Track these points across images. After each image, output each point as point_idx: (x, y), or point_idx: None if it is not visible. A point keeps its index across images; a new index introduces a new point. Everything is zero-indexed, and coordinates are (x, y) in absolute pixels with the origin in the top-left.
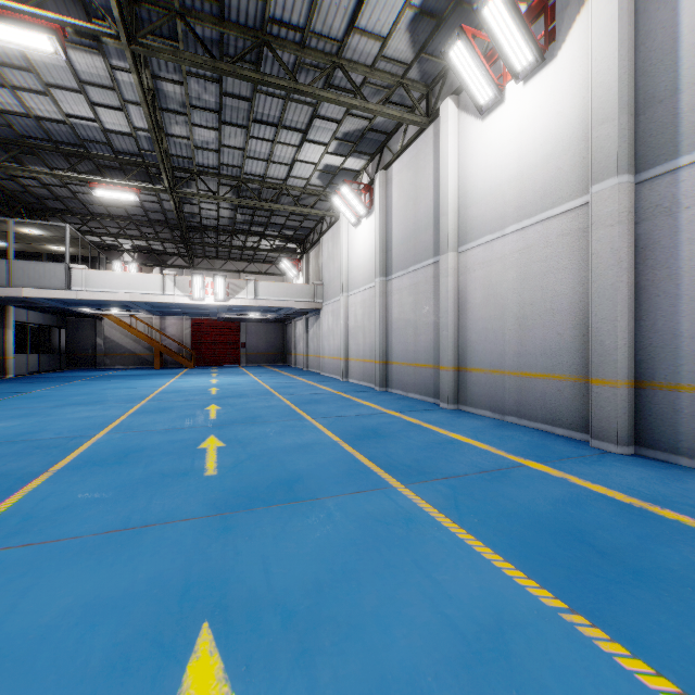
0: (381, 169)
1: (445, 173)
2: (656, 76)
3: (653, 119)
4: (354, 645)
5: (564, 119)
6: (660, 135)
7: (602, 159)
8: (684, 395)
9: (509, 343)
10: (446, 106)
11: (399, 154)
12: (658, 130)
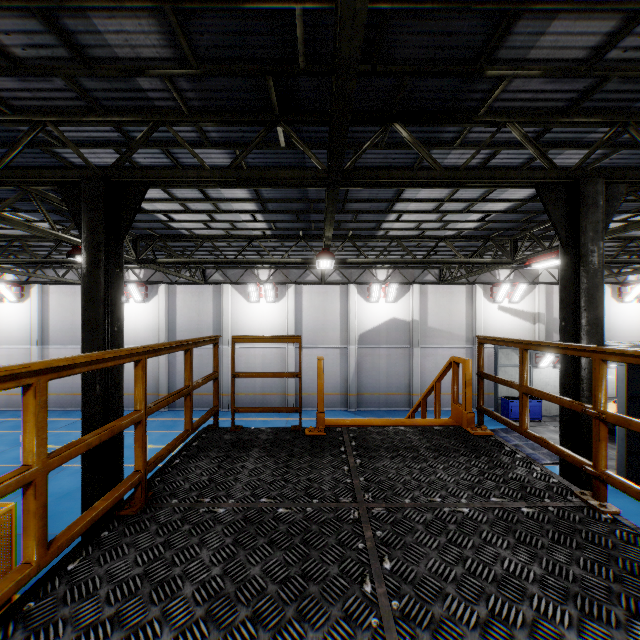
0: (37, 282)
1: None
2: (173, 325)
3: (172, 335)
4: (152, 440)
5: (151, 322)
6: (173, 339)
7: (162, 340)
8: None
9: (132, 384)
10: None
11: (57, 283)
12: (173, 338)
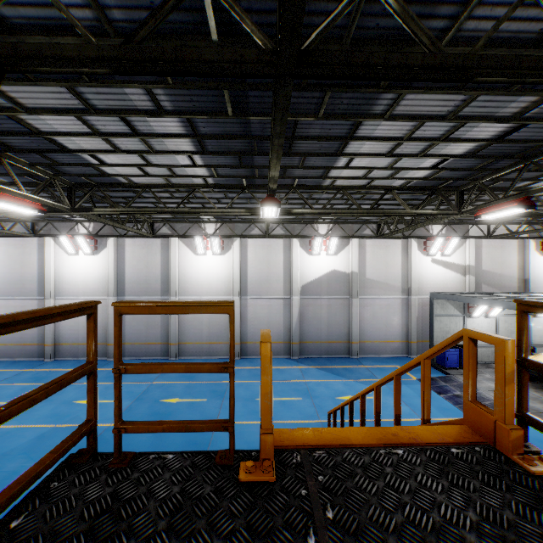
0: None
1: (49, 266)
2: (122, 277)
3: (121, 286)
4: None
5: (100, 274)
6: (122, 290)
7: (110, 291)
8: (126, 345)
9: (81, 334)
10: (50, 240)
11: (7, 236)
12: (122, 289)
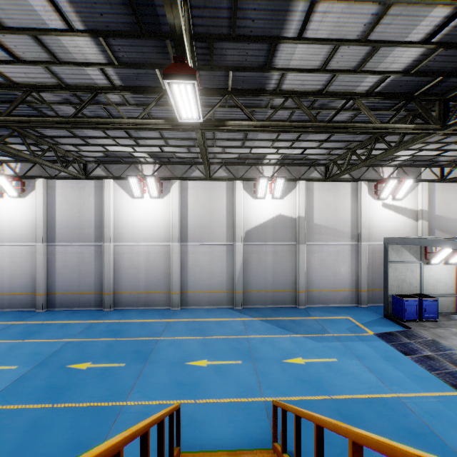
0: None
1: None
2: (52, 222)
3: (51, 232)
4: None
5: (28, 218)
6: (53, 236)
7: (39, 237)
8: (57, 295)
9: (7, 283)
10: None
11: None
12: (52, 235)
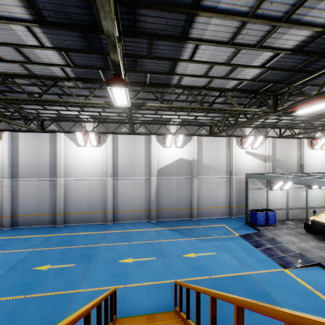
0: None
1: None
2: (16, 163)
3: (15, 170)
4: None
5: None
6: (17, 173)
7: (6, 174)
8: (20, 217)
9: None
10: None
11: None
12: (16, 173)
